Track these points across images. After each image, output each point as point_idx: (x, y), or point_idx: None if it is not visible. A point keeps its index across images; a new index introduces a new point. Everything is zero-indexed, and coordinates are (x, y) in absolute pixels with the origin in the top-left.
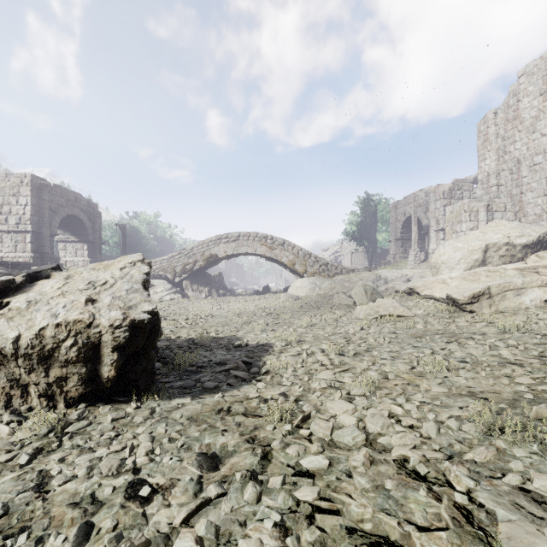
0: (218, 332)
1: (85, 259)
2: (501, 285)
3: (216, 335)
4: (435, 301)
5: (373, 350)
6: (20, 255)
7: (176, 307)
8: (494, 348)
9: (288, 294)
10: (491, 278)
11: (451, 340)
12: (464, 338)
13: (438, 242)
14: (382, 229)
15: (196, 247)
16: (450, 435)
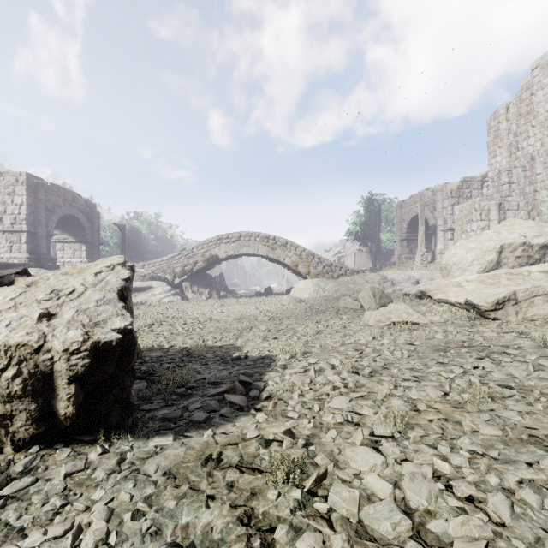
0: (216, 339)
1: (83, 260)
2: (528, 290)
3: (214, 343)
4: (450, 305)
5: (391, 367)
6: (15, 255)
7: (174, 310)
8: (538, 367)
9: (291, 296)
10: (512, 281)
11: (482, 355)
12: (497, 353)
13: (446, 242)
14: (386, 229)
15: (196, 247)
16: (532, 518)
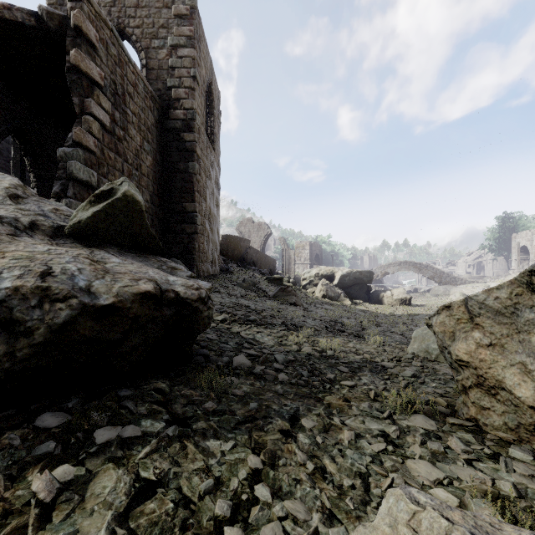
0: None
1: None
2: None
3: None
4: None
5: None
6: None
7: None
8: None
9: (430, 294)
10: None
11: None
12: None
13: None
14: None
15: (377, 268)
16: None
